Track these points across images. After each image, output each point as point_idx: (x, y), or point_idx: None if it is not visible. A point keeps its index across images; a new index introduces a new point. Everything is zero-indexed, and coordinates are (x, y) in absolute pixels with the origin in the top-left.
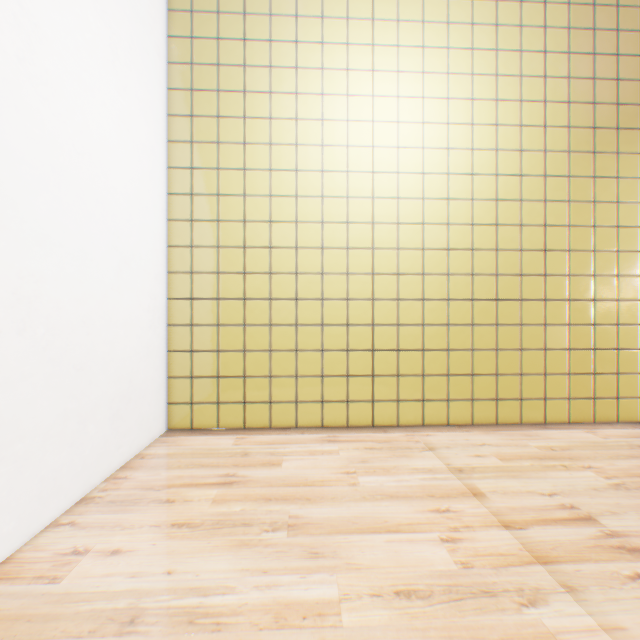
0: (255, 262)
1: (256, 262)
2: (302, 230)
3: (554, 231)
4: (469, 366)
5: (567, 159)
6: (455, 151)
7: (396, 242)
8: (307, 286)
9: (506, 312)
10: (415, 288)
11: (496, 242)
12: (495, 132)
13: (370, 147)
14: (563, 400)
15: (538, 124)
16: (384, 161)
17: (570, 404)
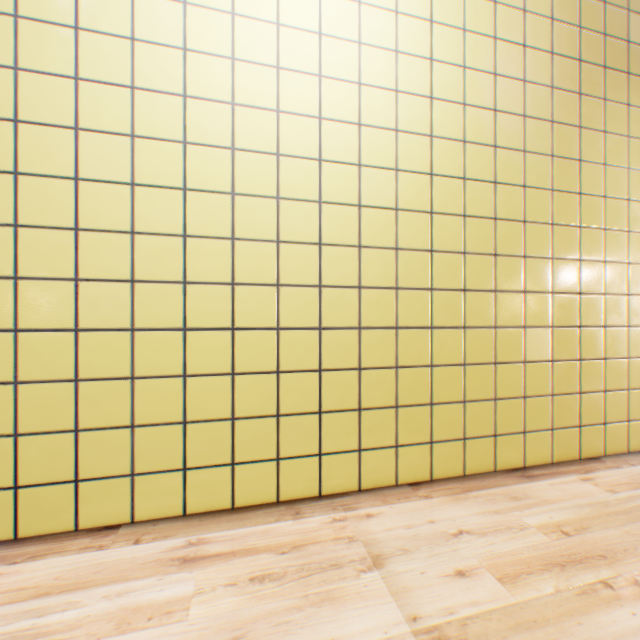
0: (42, 205)
1: (44, 205)
2: (145, 152)
3: (535, 195)
4: (427, 391)
5: (550, 97)
6: (408, 57)
7: (317, 191)
8: (155, 257)
9: (477, 308)
10: (348, 268)
11: (464, 204)
12: (462, 40)
13: (274, 23)
14: (546, 432)
15: (516, 41)
16: (298, 52)
17: (554, 436)
